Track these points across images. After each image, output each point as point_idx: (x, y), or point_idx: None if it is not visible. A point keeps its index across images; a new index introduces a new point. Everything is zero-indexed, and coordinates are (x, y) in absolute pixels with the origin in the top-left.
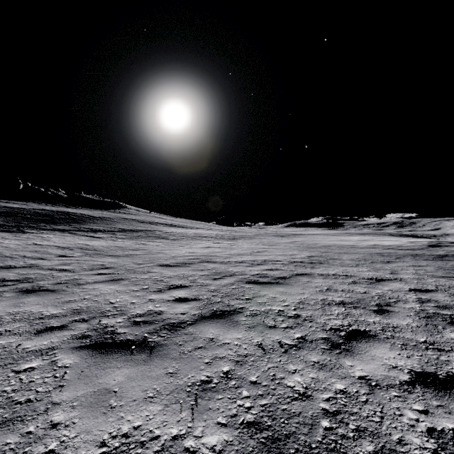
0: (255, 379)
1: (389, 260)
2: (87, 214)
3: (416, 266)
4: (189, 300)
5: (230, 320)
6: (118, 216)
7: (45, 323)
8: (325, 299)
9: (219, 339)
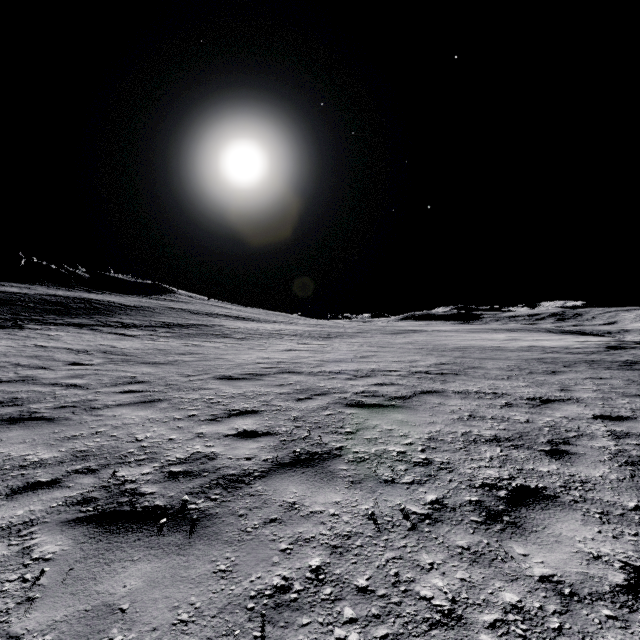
0: (364, 582)
1: (555, 370)
2: (117, 302)
3: (595, 378)
4: (258, 435)
5: (322, 469)
6: (162, 304)
7: (26, 475)
8: (469, 433)
9: (305, 504)
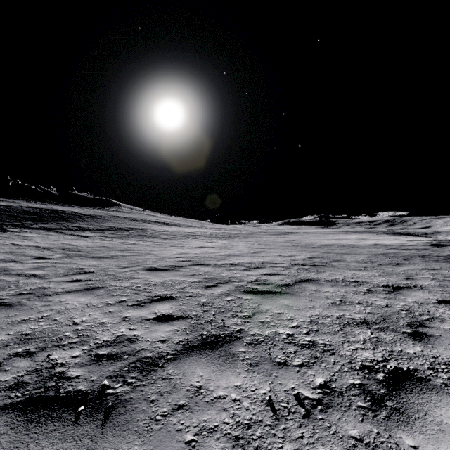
0: None
1: (398, 262)
2: (78, 212)
3: (430, 269)
4: (173, 318)
5: (224, 352)
6: (110, 213)
7: None
8: (343, 316)
9: (209, 389)
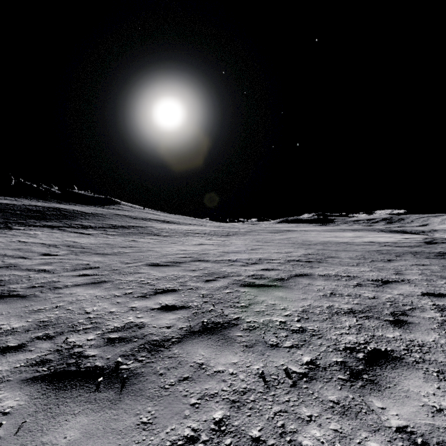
0: (257, 433)
1: (390, 258)
2: (79, 210)
3: (419, 265)
4: (176, 308)
5: (223, 336)
6: (111, 212)
7: None
8: (332, 307)
9: (210, 365)
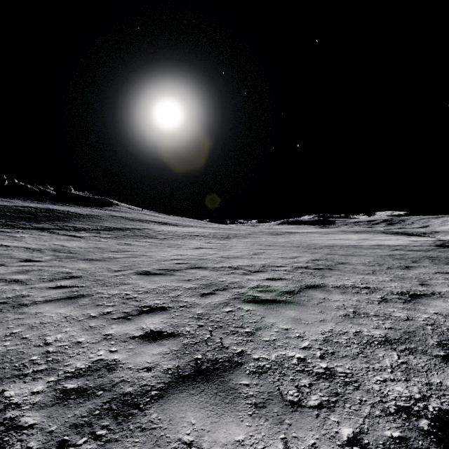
0: None
1: (407, 265)
2: (74, 211)
3: (443, 273)
4: (163, 336)
5: (223, 385)
6: (108, 213)
7: None
8: (360, 333)
9: (203, 446)
